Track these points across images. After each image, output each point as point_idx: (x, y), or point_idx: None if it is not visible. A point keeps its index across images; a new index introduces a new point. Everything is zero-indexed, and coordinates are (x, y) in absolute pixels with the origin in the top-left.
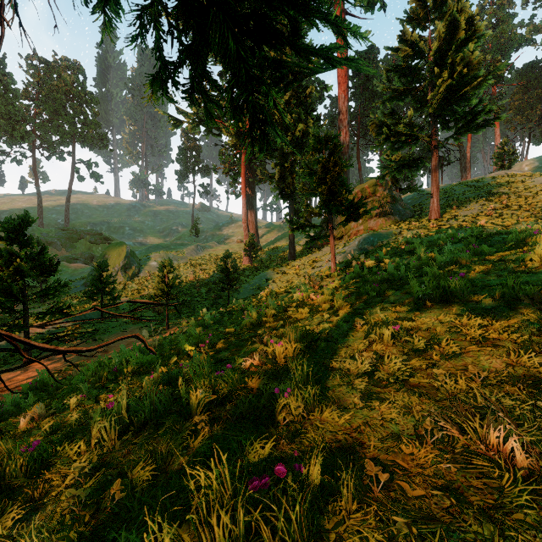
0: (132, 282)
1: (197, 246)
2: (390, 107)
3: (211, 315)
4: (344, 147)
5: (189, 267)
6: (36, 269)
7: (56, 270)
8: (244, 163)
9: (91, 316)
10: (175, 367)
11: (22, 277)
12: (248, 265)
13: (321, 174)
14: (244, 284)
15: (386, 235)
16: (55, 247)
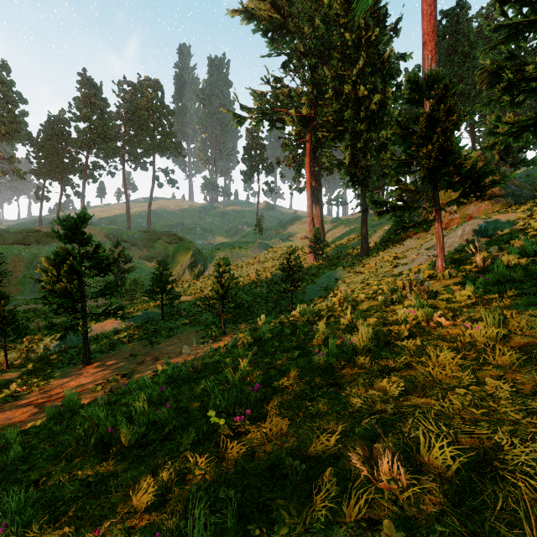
0: (197, 280)
1: (260, 244)
2: (506, 51)
3: (269, 325)
4: None
5: (251, 265)
6: (94, 268)
7: (113, 269)
8: (308, 151)
9: (153, 315)
10: (182, 469)
11: (79, 276)
12: (313, 263)
13: (424, 129)
14: (309, 285)
15: (506, 221)
16: (138, 248)
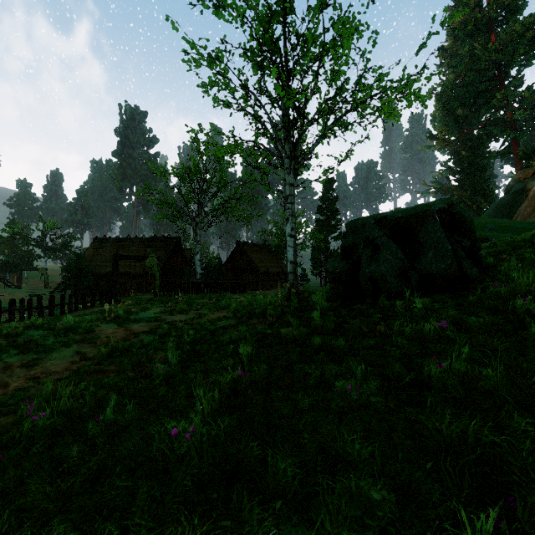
0: None
1: None
2: None
3: None
4: None
5: None
6: None
7: None
8: None
9: None
10: None
11: None
12: None
13: None
14: None
15: None
16: None
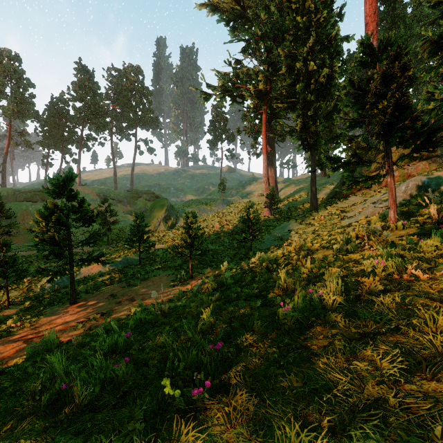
0: (170, 231)
1: (223, 200)
2: None
3: (231, 271)
4: (372, 91)
5: (216, 218)
6: (80, 220)
7: (95, 221)
8: (264, 121)
9: (132, 260)
10: None
11: (66, 227)
12: (269, 216)
13: (379, 87)
14: (265, 235)
15: None
16: (123, 204)
